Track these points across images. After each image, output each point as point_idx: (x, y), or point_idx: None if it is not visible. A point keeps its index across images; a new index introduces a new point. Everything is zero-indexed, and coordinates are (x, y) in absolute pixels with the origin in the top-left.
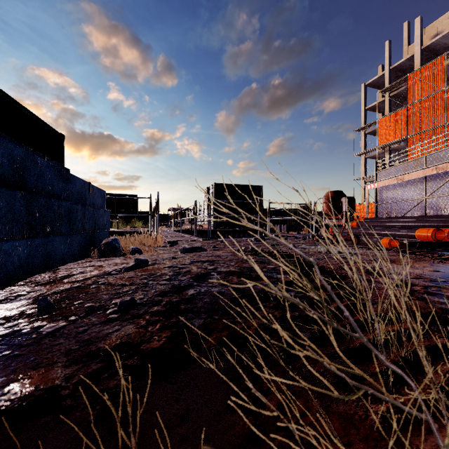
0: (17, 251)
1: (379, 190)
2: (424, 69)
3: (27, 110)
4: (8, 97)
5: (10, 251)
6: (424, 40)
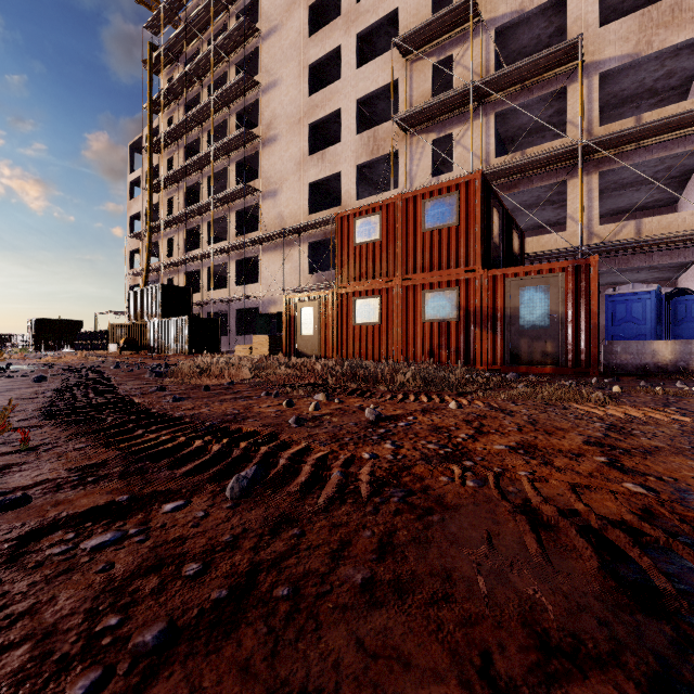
0: None
1: None
2: None
3: None
4: None
5: None
6: None
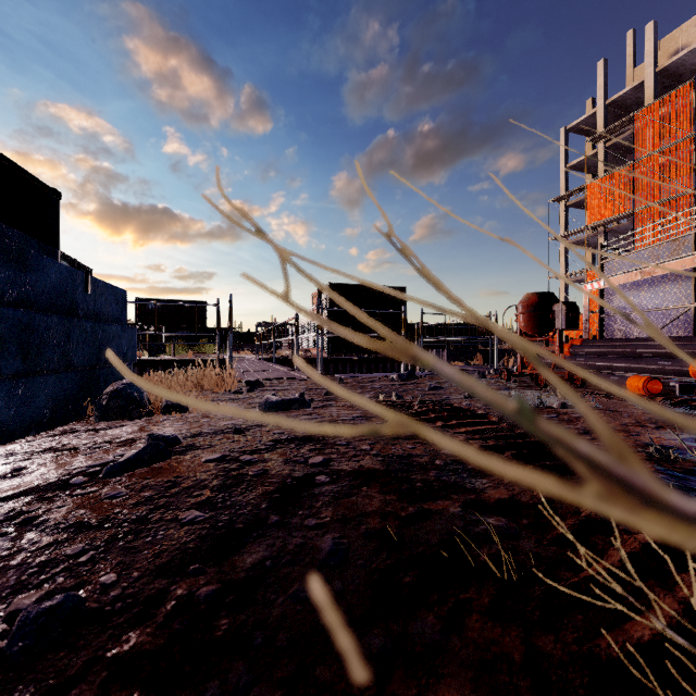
0: None
1: (606, 292)
2: (659, 103)
3: None
4: None
5: None
6: (658, 59)
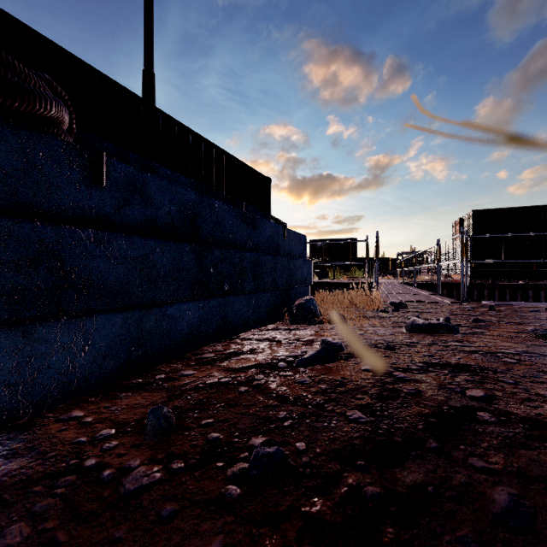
0: (185, 316)
1: None
2: None
3: (235, 159)
4: (219, 149)
5: (176, 316)
6: None
